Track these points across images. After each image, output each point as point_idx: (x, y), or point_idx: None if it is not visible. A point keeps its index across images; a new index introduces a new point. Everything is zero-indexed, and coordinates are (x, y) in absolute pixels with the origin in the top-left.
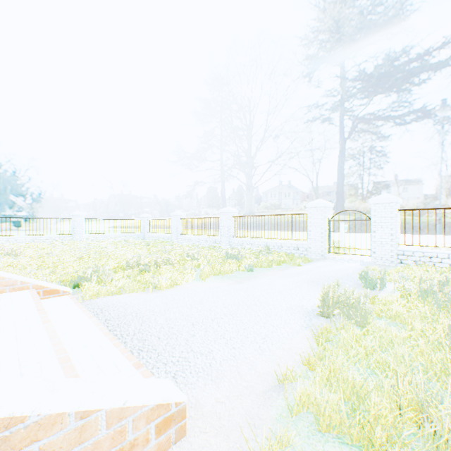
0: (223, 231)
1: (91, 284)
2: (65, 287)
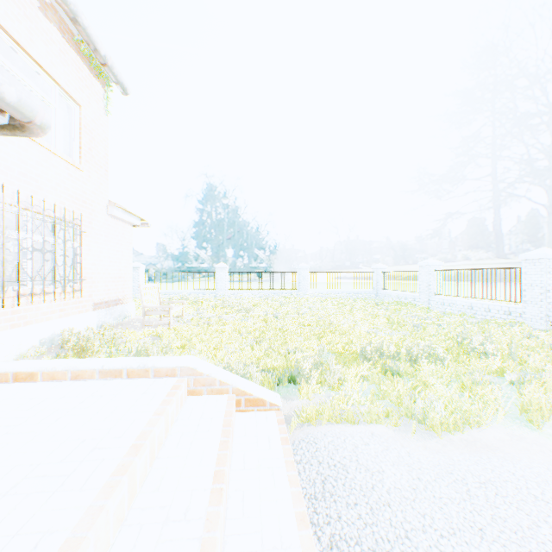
0: (528, 294)
1: (310, 384)
2: (272, 396)
